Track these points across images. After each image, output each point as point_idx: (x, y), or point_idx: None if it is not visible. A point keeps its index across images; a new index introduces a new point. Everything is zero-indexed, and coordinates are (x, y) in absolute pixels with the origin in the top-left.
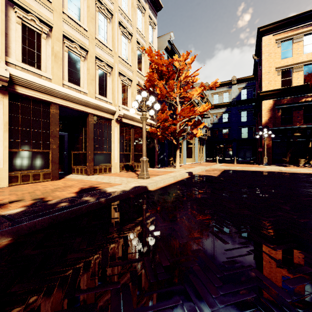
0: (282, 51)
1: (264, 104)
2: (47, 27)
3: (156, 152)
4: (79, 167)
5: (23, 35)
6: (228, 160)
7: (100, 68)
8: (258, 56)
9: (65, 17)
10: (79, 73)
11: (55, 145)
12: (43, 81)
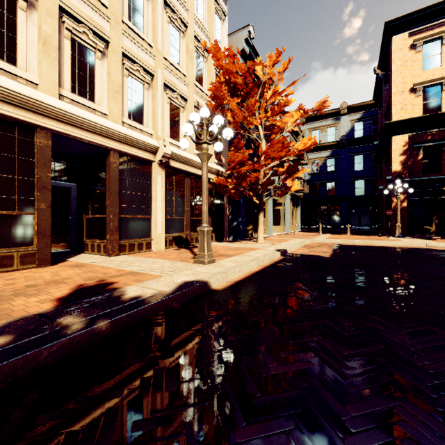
0: (424, 58)
1: (396, 142)
2: None
3: (226, 217)
4: (95, 242)
5: None
6: (335, 228)
7: (131, 73)
8: (383, 69)
9: None
10: (93, 80)
11: (45, 202)
12: (18, 85)
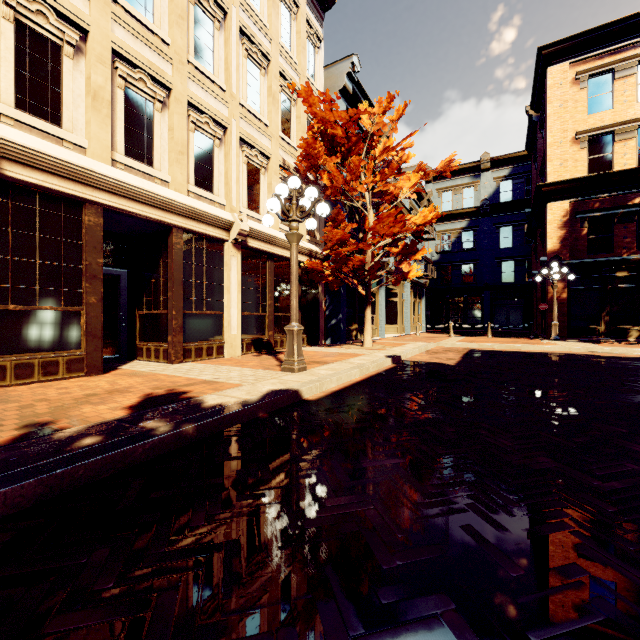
0: (590, 97)
1: (553, 210)
2: (74, 31)
3: (322, 313)
4: (151, 346)
5: (19, 47)
6: (474, 328)
7: (198, 127)
8: (538, 109)
9: (117, 11)
10: (151, 138)
11: (95, 295)
12: (66, 152)
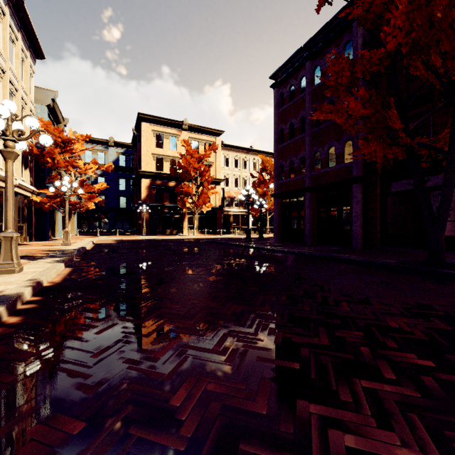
0: (156, 141)
1: (144, 182)
2: None
3: (33, 223)
4: None
5: None
6: (105, 232)
7: None
8: (138, 132)
9: None
10: None
11: None
12: None
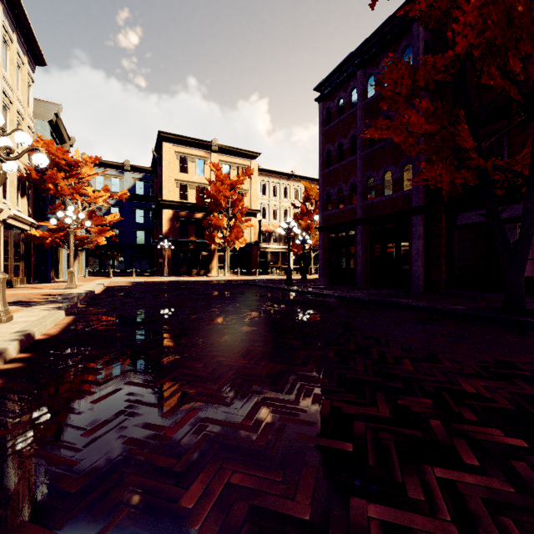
0: (180, 165)
1: (165, 213)
2: None
3: (32, 262)
4: None
5: None
6: (120, 272)
7: None
8: (158, 154)
9: None
10: None
11: None
12: None
